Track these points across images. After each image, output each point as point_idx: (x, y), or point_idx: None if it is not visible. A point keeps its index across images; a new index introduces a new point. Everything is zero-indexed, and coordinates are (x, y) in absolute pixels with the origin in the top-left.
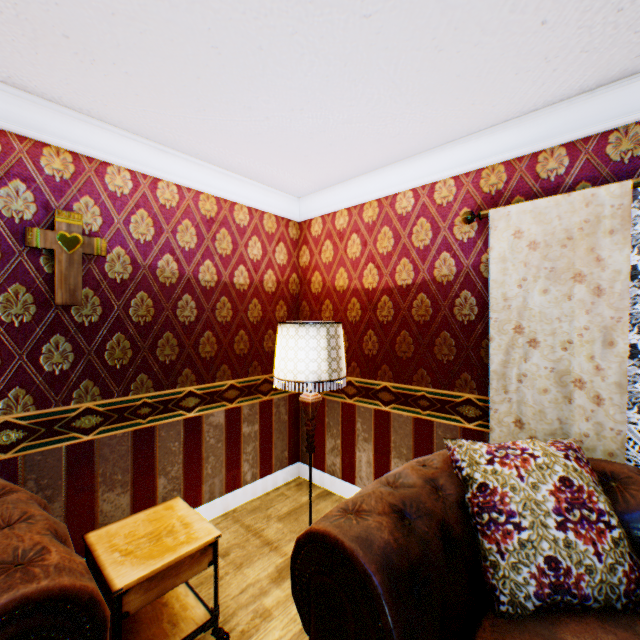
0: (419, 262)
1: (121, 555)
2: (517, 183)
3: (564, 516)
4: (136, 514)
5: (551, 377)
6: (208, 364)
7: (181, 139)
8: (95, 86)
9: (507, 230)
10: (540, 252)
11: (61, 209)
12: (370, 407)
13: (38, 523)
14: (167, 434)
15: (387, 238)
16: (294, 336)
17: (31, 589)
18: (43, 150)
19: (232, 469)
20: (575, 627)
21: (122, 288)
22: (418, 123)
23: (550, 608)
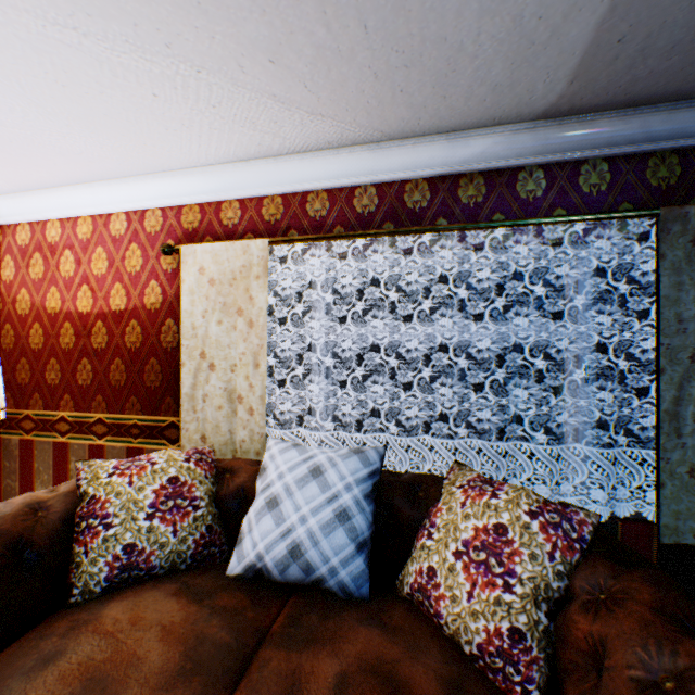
0: (133, 288)
1: None
2: (209, 225)
3: (158, 508)
4: None
5: (225, 395)
6: None
7: None
8: None
9: (195, 266)
10: (217, 288)
11: None
12: (86, 443)
13: None
14: None
15: (103, 259)
16: None
17: None
18: None
19: None
20: (130, 593)
21: None
22: (99, 147)
23: (122, 586)
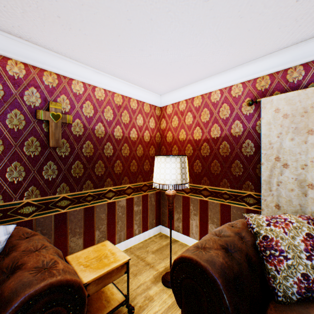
0: (223, 126)
1: (84, 267)
2: (276, 85)
3: (310, 253)
4: (88, 248)
5: (295, 183)
6: (118, 176)
7: (107, 66)
8: (69, 41)
9: (271, 108)
10: (289, 119)
11: (52, 101)
12: (197, 198)
13: (50, 249)
14: (99, 210)
15: (206, 114)
16: (164, 162)
17: (53, 280)
18: (44, 73)
19: (129, 228)
20: None
21: (79, 139)
22: (225, 55)
23: (305, 299)
